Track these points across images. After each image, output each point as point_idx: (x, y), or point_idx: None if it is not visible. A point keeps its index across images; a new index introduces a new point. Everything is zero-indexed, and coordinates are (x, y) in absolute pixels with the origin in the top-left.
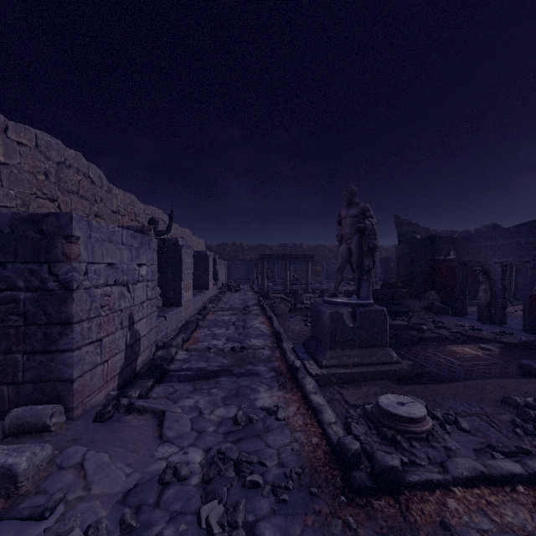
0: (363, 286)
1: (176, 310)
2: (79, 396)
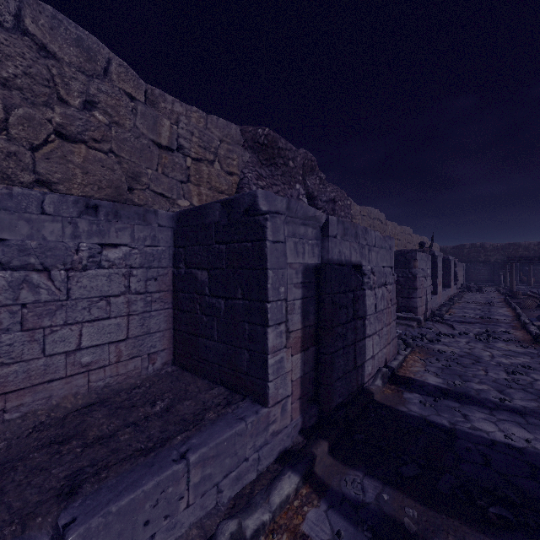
0: None
1: (435, 296)
2: (418, 314)
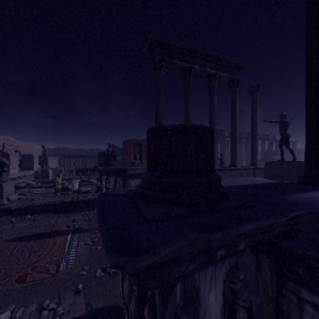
0: (46, 166)
1: None
2: None
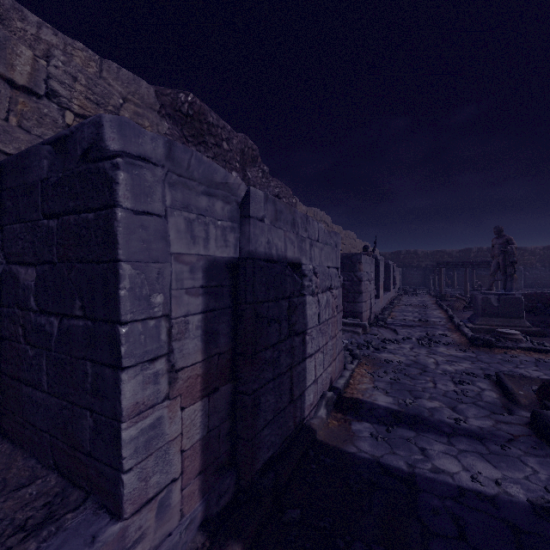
0: (508, 284)
1: (377, 300)
2: (363, 319)
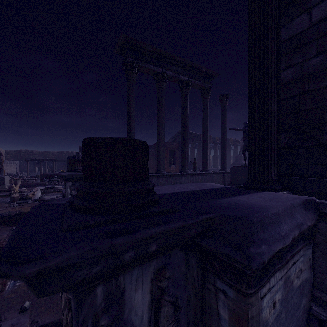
0: (1, 171)
1: None
2: None
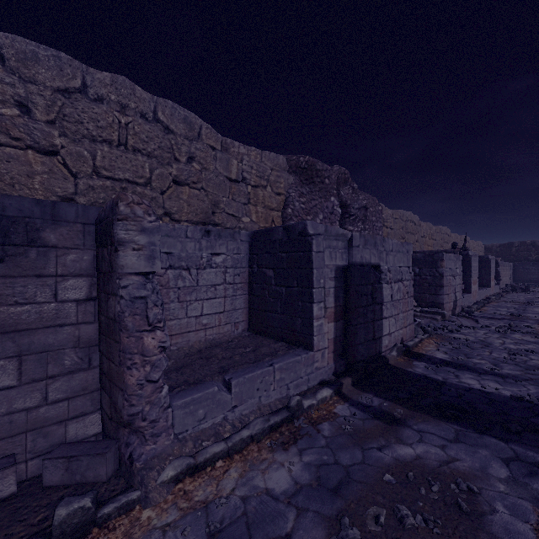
0: None
1: (468, 294)
2: (444, 310)
